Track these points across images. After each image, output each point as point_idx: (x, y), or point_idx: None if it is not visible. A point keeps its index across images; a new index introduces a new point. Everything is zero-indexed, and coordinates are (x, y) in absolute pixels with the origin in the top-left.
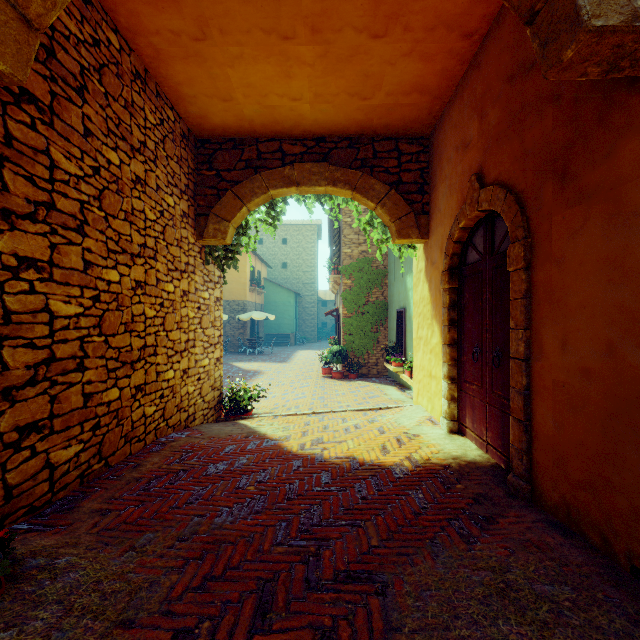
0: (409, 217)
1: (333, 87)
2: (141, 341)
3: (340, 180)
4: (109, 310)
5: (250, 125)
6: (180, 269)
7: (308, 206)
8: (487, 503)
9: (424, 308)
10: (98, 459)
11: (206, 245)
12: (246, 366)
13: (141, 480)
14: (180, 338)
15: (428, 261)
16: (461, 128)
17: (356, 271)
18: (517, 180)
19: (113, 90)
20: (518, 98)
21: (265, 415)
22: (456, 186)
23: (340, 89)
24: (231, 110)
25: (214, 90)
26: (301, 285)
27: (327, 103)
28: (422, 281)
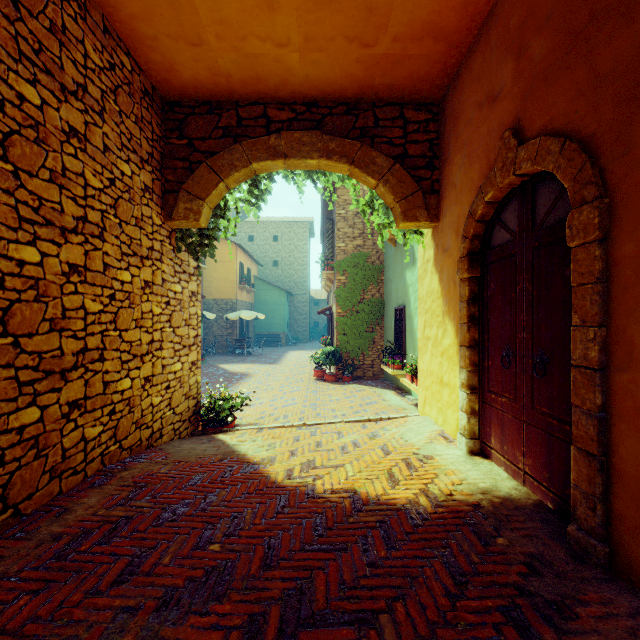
0: (416, 196)
1: (328, 27)
2: (78, 343)
3: (335, 152)
4: (21, 301)
5: (227, 82)
6: (140, 254)
7: (298, 184)
8: (548, 573)
9: (433, 303)
10: (0, 509)
11: (177, 229)
12: (233, 368)
13: (60, 538)
14: (140, 339)
15: (438, 248)
16: (486, 78)
17: (350, 267)
18: (582, 121)
19: (29, 1)
20: (584, 8)
21: (248, 427)
22: (479, 152)
23: (336, 30)
24: (203, 60)
25: (179, 28)
26: (293, 284)
27: (320, 51)
28: (430, 272)
